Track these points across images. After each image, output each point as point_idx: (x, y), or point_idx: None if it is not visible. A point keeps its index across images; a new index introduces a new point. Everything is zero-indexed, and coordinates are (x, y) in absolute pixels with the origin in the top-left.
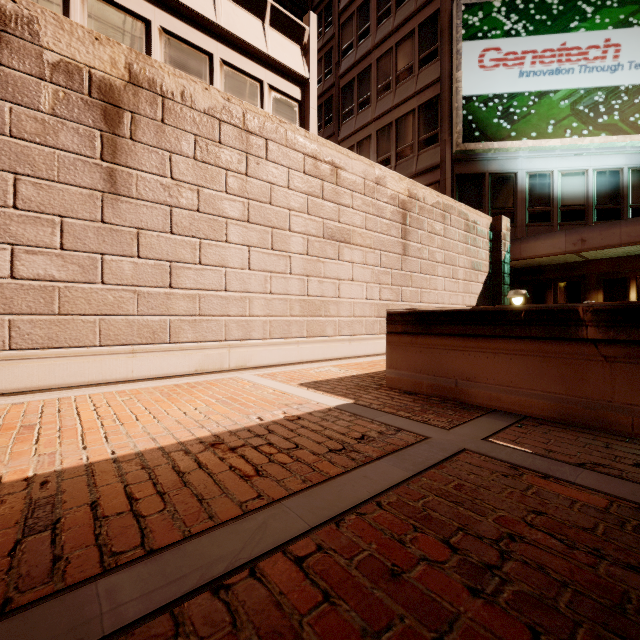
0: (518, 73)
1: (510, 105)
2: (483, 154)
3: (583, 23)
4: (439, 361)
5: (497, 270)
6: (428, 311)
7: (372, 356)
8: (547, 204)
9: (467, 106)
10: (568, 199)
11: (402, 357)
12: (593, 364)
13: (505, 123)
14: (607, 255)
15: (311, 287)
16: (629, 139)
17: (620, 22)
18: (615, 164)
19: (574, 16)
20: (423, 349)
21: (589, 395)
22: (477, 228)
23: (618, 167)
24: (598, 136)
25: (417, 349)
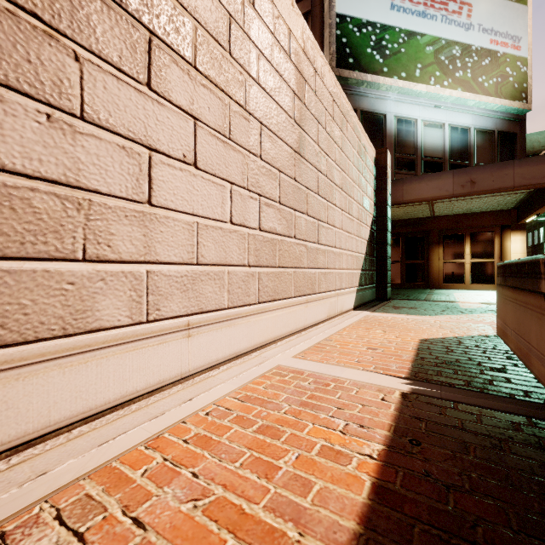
0: (390, 4)
1: (382, 37)
2: (355, 87)
3: None
4: None
5: (382, 213)
6: None
7: (244, 355)
8: (412, 152)
9: (341, 26)
10: (429, 150)
11: None
12: None
13: (378, 55)
14: (451, 211)
15: (3, 130)
16: (478, 98)
17: None
18: (465, 122)
19: None
20: None
21: None
22: (366, 156)
23: (467, 126)
24: (456, 90)
25: None
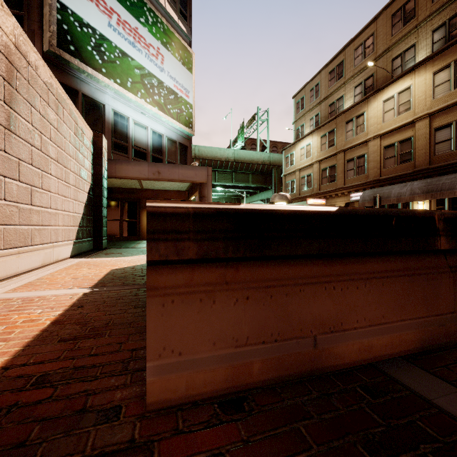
0: (108, 22)
1: (102, 44)
2: (77, 72)
3: (147, 25)
4: (286, 310)
5: (99, 183)
6: (264, 211)
7: None
8: (126, 140)
9: (62, 13)
10: (138, 142)
11: (199, 320)
12: (444, 276)
13: (98, 56)
14: (154, 187)
15: None
16: (168, 118)
17: (164, 43)
18: (160, 130)
19: (143, 14)
20: (253, 291)
21: (442, 311)
22: (84, 137)
23: (162, 133)
24: (154, 107)
25: (239, 294)
